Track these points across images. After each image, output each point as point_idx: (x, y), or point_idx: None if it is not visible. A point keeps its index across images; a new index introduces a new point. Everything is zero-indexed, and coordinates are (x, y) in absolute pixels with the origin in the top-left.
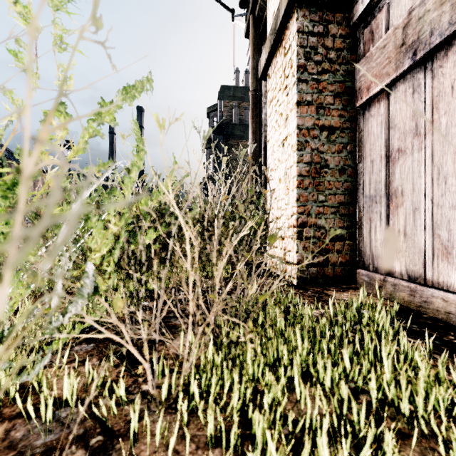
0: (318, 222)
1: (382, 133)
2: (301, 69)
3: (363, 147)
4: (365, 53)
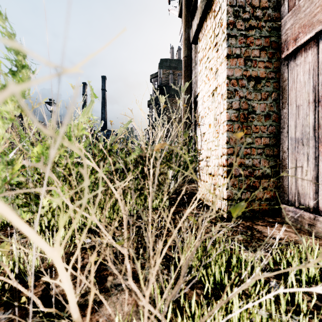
0: (246, 162)
1: (310, 80)
2: (231, 26)
3: (287, 94)
4: (290, 9)
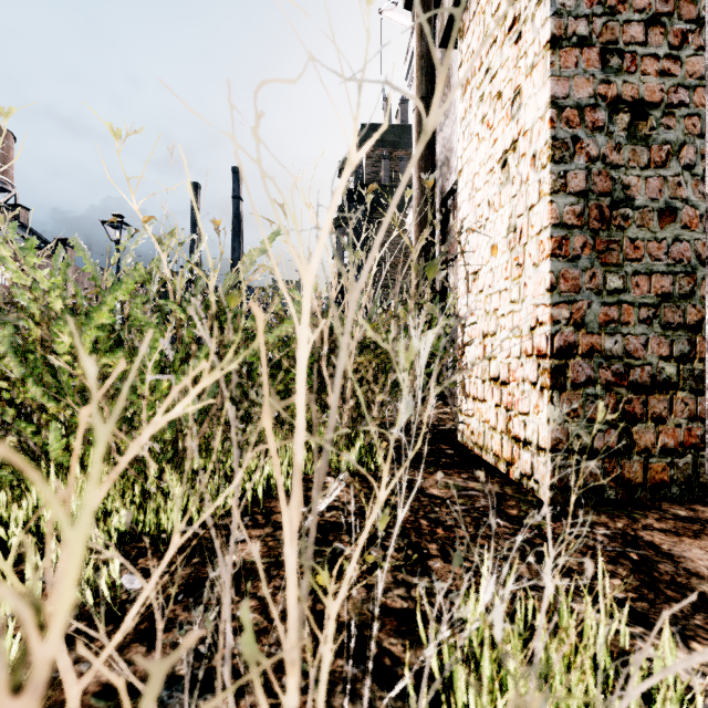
0: (606, 344)
1: None
2: None
3: None
4: None
